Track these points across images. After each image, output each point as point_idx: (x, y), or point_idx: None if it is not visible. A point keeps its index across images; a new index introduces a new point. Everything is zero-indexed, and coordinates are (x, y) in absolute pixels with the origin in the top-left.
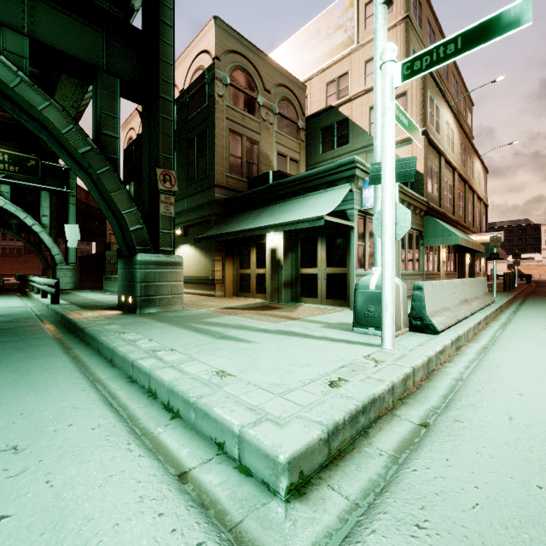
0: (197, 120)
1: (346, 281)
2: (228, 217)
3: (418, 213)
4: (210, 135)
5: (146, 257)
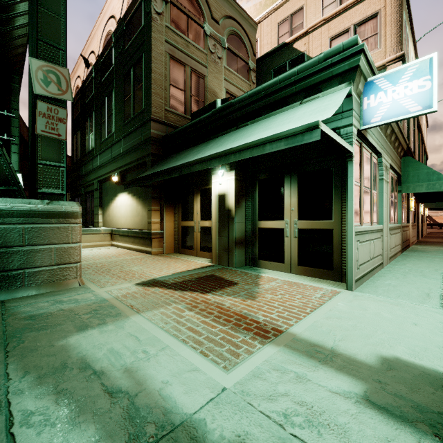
0: (133, 48)
1: (332, 242)
2: (166, 158)
3: (399, 152)
4: (146, 60)
5: (0, 203)
